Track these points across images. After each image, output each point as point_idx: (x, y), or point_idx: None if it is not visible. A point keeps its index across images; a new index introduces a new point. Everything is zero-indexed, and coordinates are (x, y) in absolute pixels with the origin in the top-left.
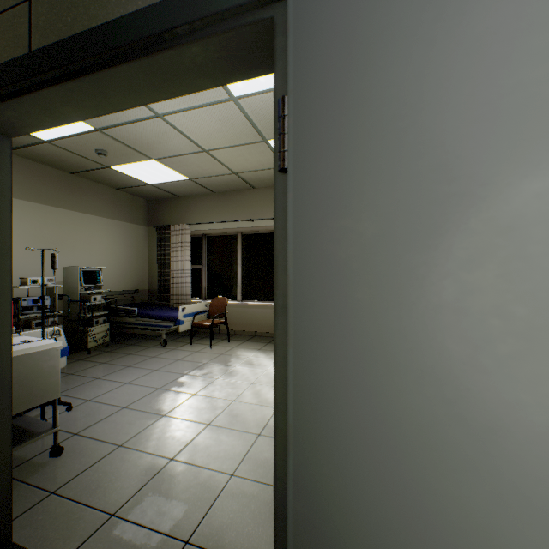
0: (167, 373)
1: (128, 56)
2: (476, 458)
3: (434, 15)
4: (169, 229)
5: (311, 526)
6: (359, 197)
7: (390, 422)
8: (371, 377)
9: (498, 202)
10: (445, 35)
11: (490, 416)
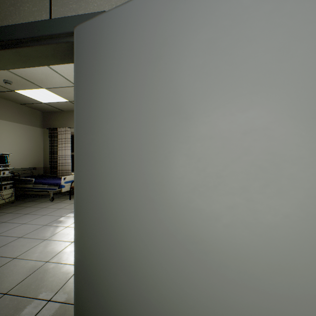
0: (52, 216)
1: (4, 46)
2: (129, 223)
3: (118, 61)
4: (57, 130)
5: (82, 263)
6: (97, 127)
7: (106, 215)
8: (101, 198)
9: (134, 132)
10: (121, 70)
11: (132, 207)
